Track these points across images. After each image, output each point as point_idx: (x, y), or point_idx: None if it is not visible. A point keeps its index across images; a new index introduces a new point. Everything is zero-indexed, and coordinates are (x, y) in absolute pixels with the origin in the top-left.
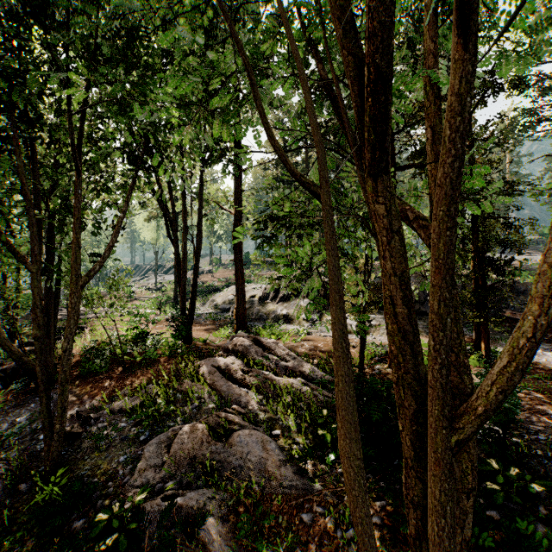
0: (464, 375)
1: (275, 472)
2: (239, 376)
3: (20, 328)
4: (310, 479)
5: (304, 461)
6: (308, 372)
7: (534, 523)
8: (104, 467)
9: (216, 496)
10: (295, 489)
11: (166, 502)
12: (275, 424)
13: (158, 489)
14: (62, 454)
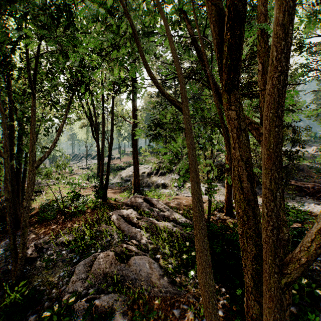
0: (281, 227)
1: (157, 282)
2: (135, 221)
3: (3, 191)
4: (179, 287)
5: (174, 275)
6: (176, 218)
7: (318, 314)
8: (50, 280)
9: (119, 298)
10: (169, 293)
11: (88, 303)
12: (157, 251)
13: (83, 294)
14: (24, 271)
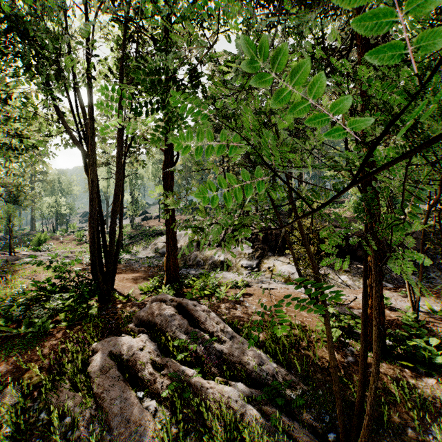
0: None
1: None
2: (147, 374)
3: None
4: None
5: None
6: (252, 363)
7: None
8: None
9: None
10: None
11: None
12: None
13: None
14: None
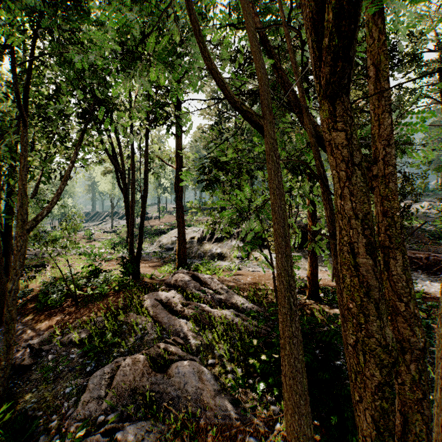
0: (413, 327)
1: (210, 402)
2: (179, 308)
3: None
4: (243, 410)
5: (236, 391)
6: (239, 303)
7: None
8: (50, 400)
9: (153, 429)
10: (229, 419)
11: (105, 437)
12: (210, 353)
13: (99, 421)
14: (11, 386)
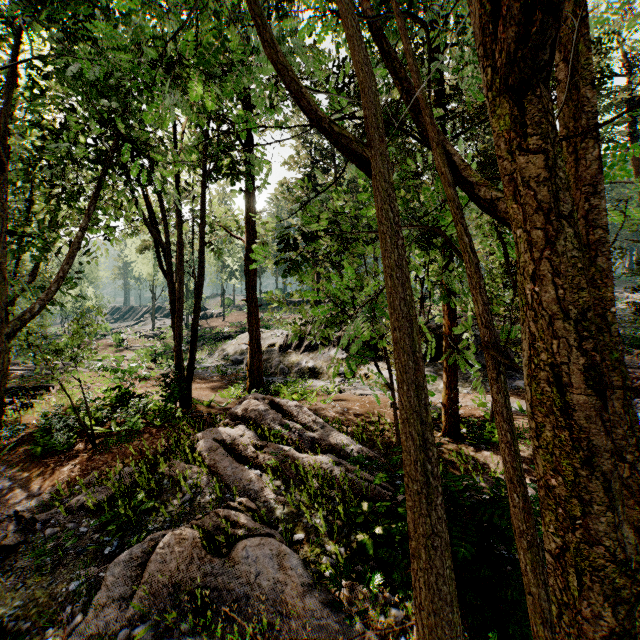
0: None
1: (296, 603)
2: (250, 453)
3: None
4: (348, 617)
5: (337, 585)
6: (341, 445)
7: None
8: (45, 602)
9: None
10: (325, 631)
11: None
12: (297, 524)
13: (121, 638)
14: None
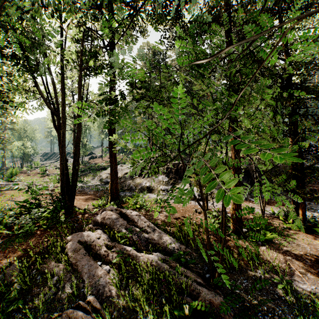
0: None
1: None
2: (103, 251)
3: None
4: None
5: None
6: (166, 243)
7: None
8: None
9: None
10: None
11: None
12: None
13: None
14: None
